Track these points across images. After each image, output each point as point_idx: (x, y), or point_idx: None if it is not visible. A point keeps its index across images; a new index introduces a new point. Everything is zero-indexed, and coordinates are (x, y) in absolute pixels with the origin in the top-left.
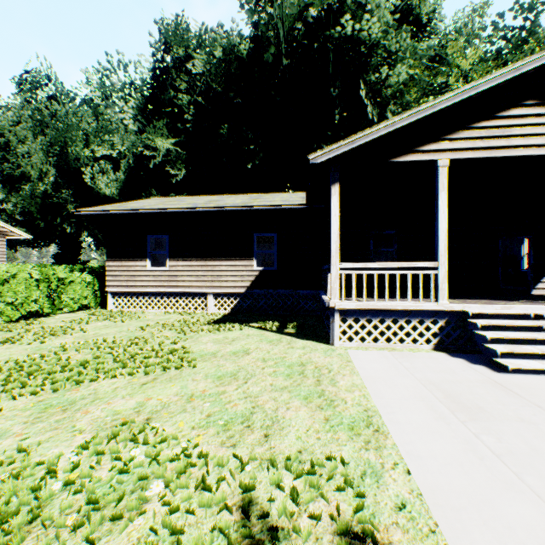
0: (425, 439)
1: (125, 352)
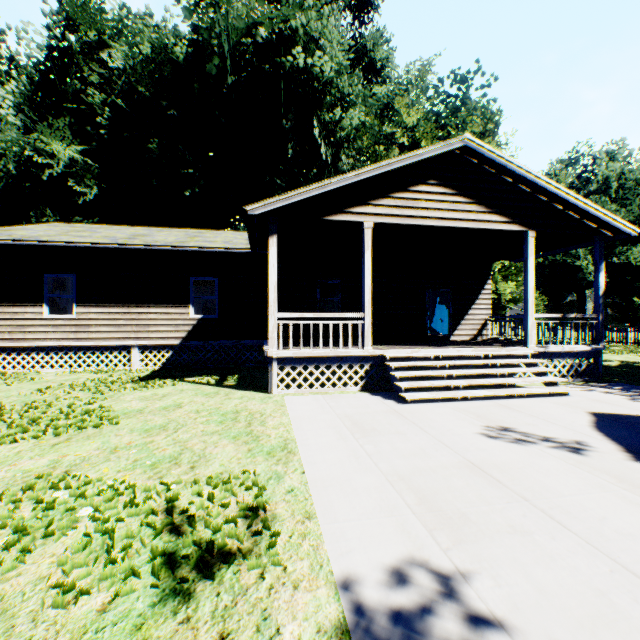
0: (324, 453)
1: (23, 418)
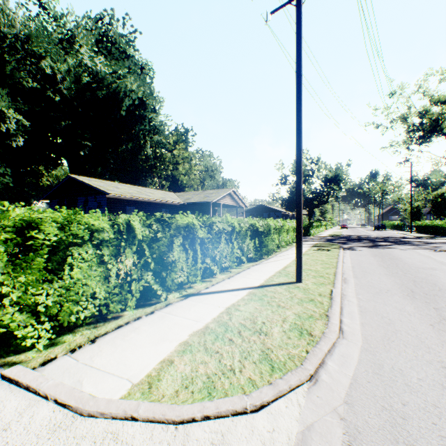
0: None
1: None
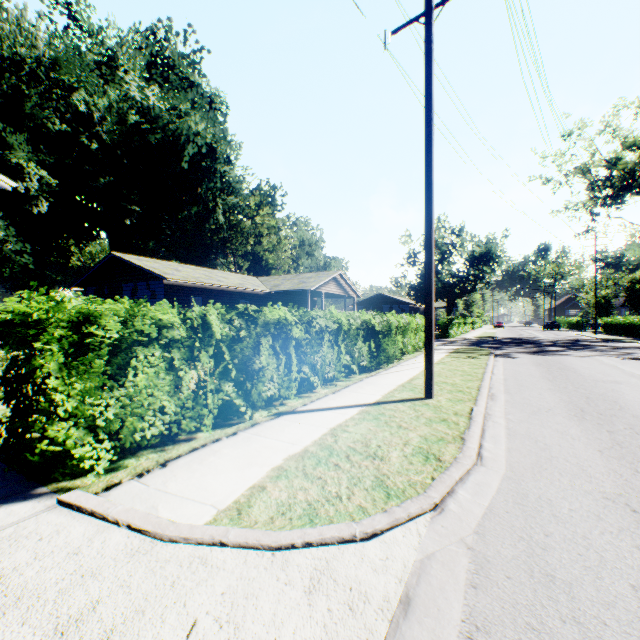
0: None
1: None
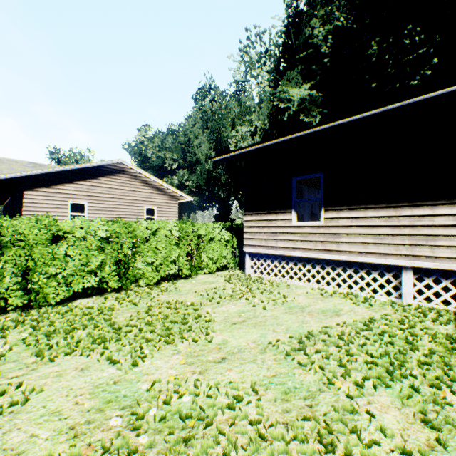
0: None
1: None
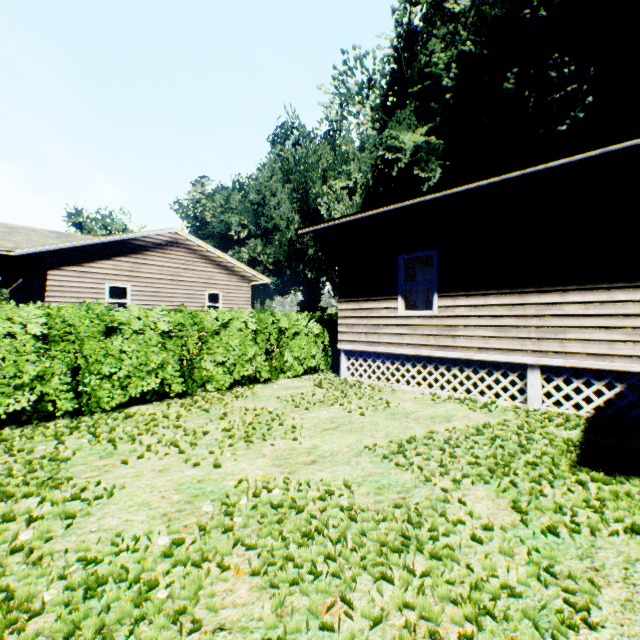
0: None
1: None
